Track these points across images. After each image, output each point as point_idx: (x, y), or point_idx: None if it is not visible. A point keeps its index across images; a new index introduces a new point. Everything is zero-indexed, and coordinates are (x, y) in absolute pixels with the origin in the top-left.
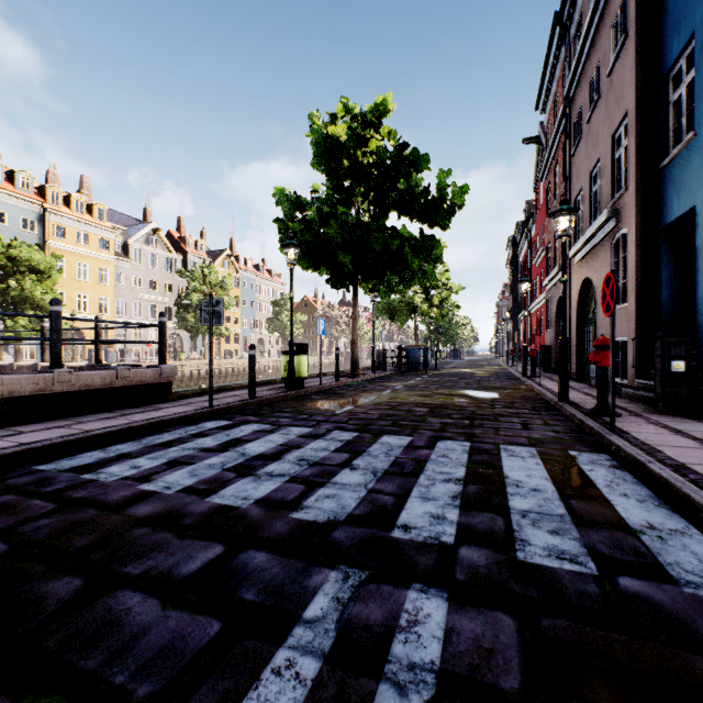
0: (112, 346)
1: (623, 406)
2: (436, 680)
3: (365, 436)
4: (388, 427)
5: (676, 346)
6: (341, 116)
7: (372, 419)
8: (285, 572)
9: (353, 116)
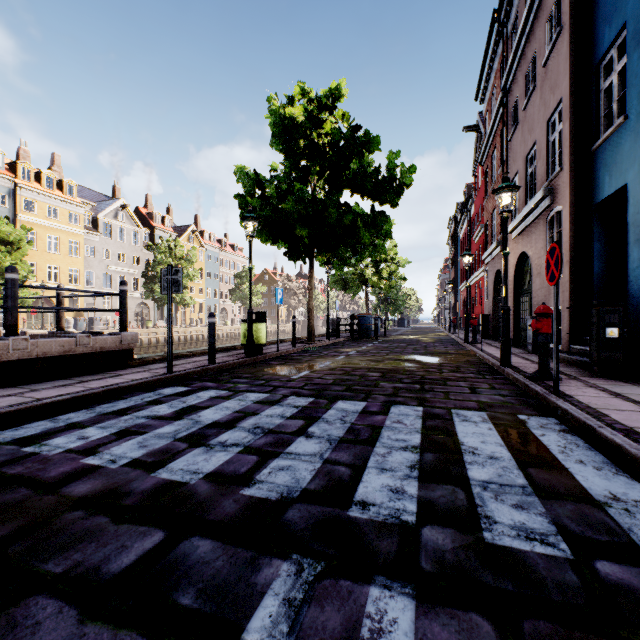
0: (82, 315)
1: (560, 370)
2: None
3: (320, 402)
4: (342, 392)
5: (610, 314)
6: (297, 99)
7: (328, 384)
8: (230, 566)
9: (309, 100)
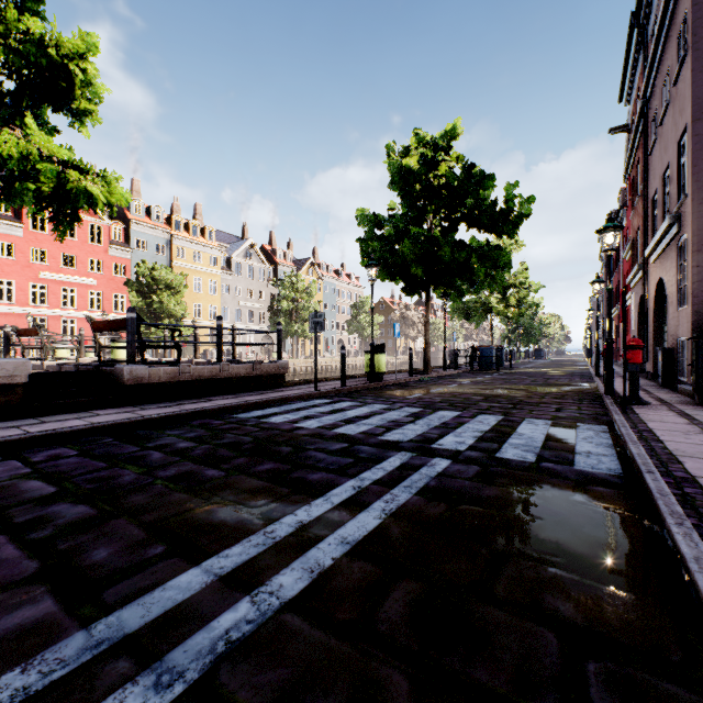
0: None
1: (664, 399)
2: (437, 474)
3: (426, 410)
4: (445, 407)
5: None
6: (414, 147)
7: (435, 402)
8: (377, 452)
9: (425, 143)
